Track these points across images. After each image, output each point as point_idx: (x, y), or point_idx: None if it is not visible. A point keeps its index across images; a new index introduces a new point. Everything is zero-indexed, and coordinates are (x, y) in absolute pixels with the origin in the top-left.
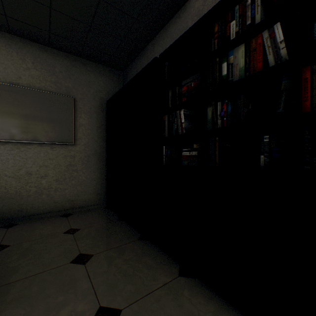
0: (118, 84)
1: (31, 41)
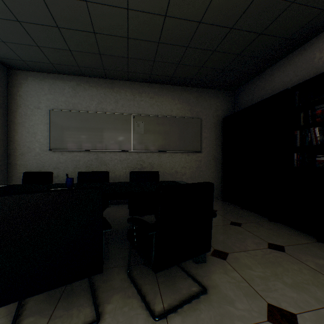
0: (230, 102)
1: (177, 86)
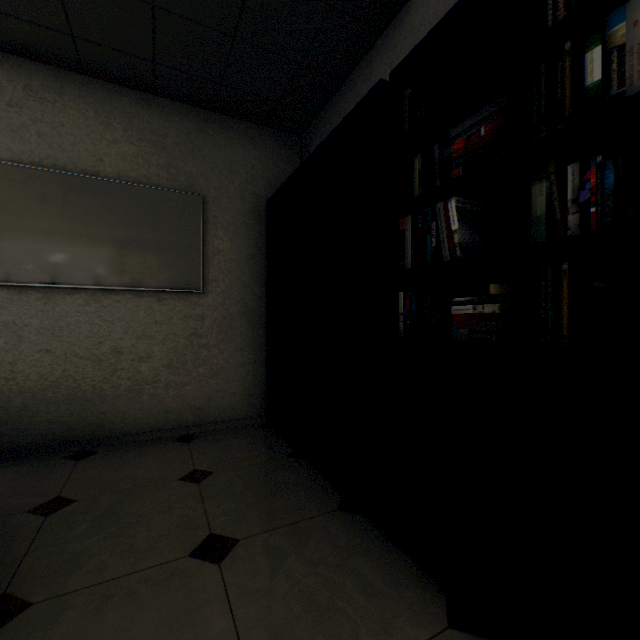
0: (291, 163)
1: (121, 87)
